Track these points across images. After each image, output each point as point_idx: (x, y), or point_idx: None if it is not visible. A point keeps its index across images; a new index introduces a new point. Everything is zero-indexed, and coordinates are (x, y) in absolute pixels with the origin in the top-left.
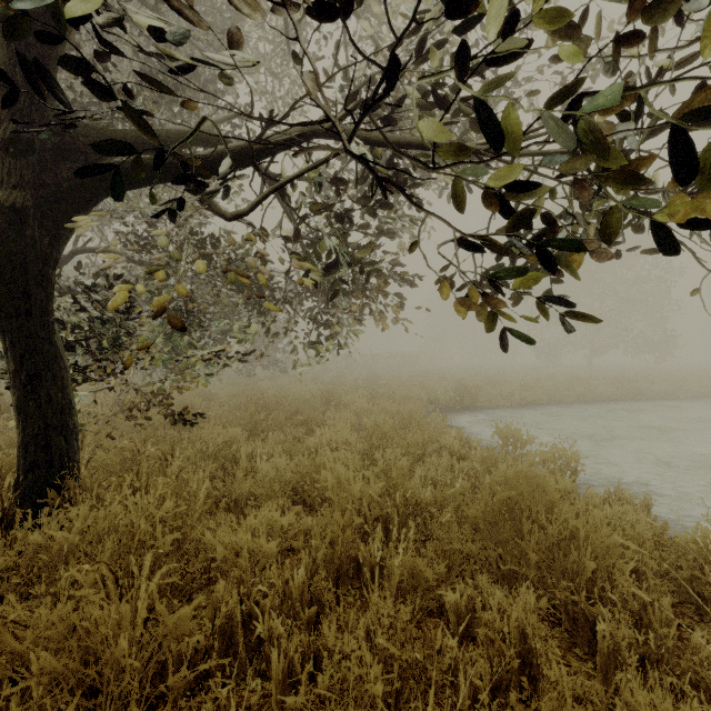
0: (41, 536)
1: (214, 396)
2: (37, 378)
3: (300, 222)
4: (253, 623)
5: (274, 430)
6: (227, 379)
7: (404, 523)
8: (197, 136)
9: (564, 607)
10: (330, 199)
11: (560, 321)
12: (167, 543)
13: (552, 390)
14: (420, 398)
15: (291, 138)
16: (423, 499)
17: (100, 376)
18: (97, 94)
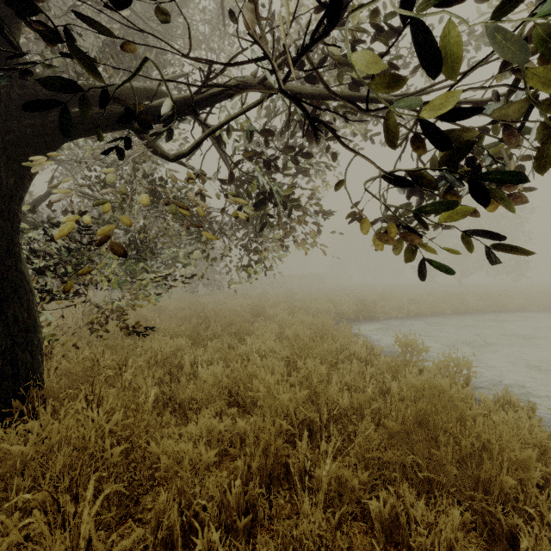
0: (1, 447)
1: (165, 309)
2: (4, 301)
3: (235, 166)
4: (193, 533)
5: (213, 338)
6: (175, 295)
7: (325, 426)
8: (147, 92)
9: (482, 517)
10: (260, 147)
11: (486, 253)
12: (115, 455)
13: (433, 304)
14: (329, 311)
15: (228, 89)
16: (342, 405)
17: (67, 296)
18: (44, 37)
